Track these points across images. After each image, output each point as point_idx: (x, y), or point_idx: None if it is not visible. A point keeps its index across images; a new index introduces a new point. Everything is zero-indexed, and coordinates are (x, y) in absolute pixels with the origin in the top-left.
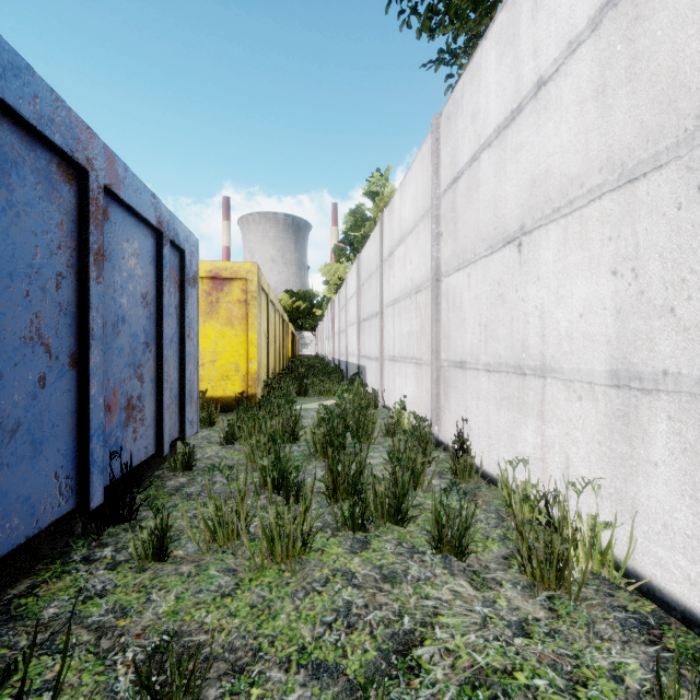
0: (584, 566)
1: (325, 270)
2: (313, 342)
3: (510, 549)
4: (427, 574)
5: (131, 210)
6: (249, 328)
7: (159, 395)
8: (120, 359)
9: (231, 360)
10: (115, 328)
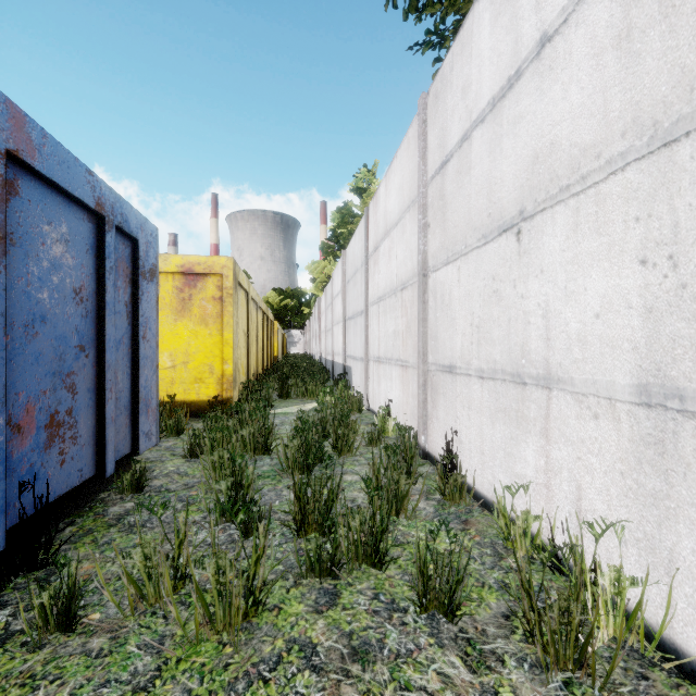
0: (606, 631)
1: (312, 268)
2: (301, 341)
3: (511, 602)
4: (408, 646)
5: (55, 186)
6: (225, 327)
7: (99, 407)
8: (38, 367)
9: (205, 361)
10: (29, 329)
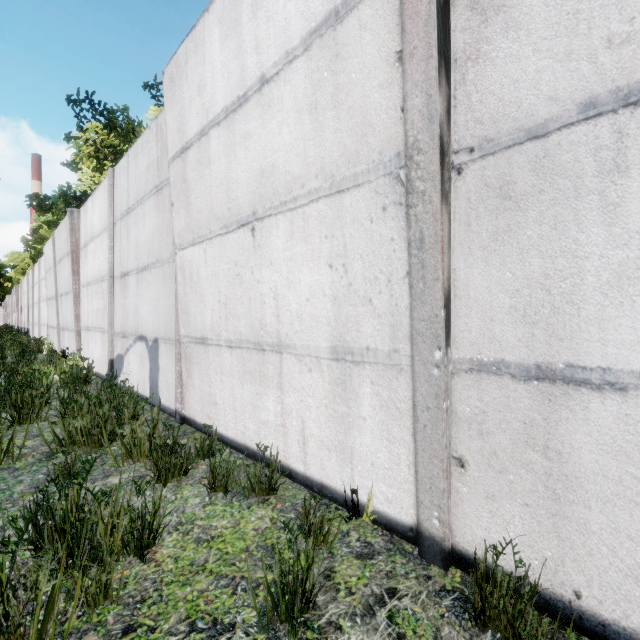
0: None
1: (12, 258)
2: (1, 313)
3: None
4: None
5: None
6: None
7: None
8: None
9: None
10: None
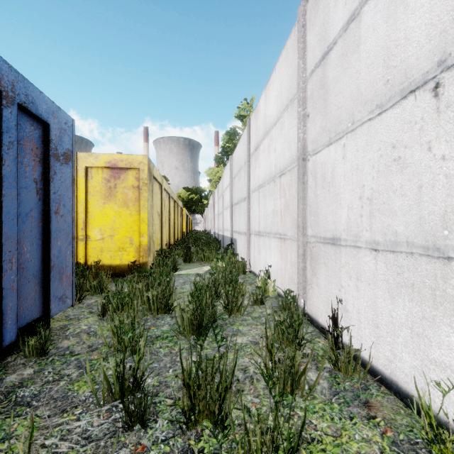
0: None
1: (209, 172)
2: (202, 222)
3: None
4: None
5: None
6: (141, 209)
7: None
8: None
9: (126, 235)
10: None
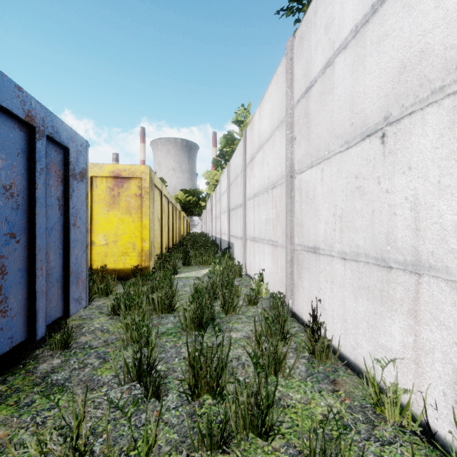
0: None
1: (206, 175)
2: (199, 224)
3: None
4: None
5: None
6: (143, 216)
7: (31, 283)
8: None
9: (129, 240)
10: None
